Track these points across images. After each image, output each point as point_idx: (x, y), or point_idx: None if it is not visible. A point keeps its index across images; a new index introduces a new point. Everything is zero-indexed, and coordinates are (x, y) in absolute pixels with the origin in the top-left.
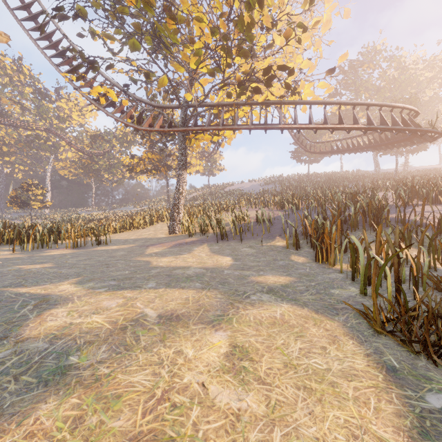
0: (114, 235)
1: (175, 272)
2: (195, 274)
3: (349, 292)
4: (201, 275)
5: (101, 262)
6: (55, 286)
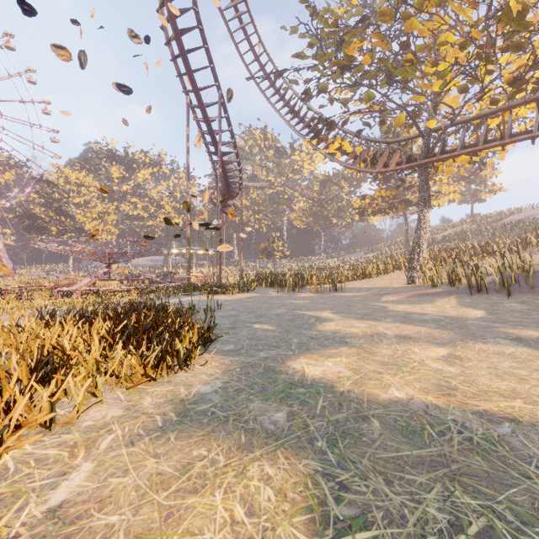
0: (346, 283)
1: (410, 316)
2: (432, 319)
3: None
4: (438, 320)
5: (343, 303)
6: (320, 313)
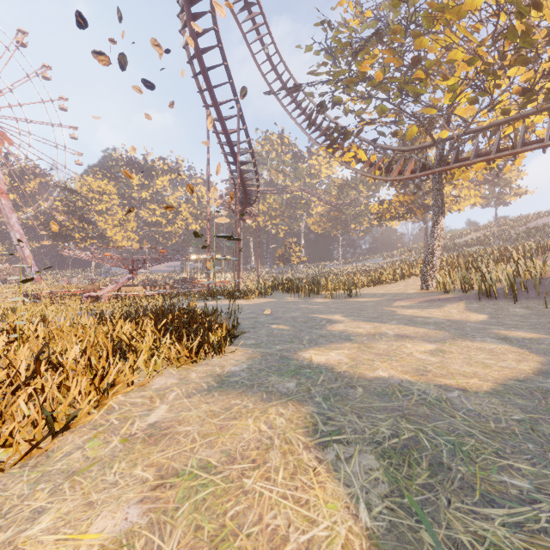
0: (362, 289)
1: (415, 319)
2: (434, 322)
3: None
4: (439, 323)
5: (355, 308)
6: (332, 316)
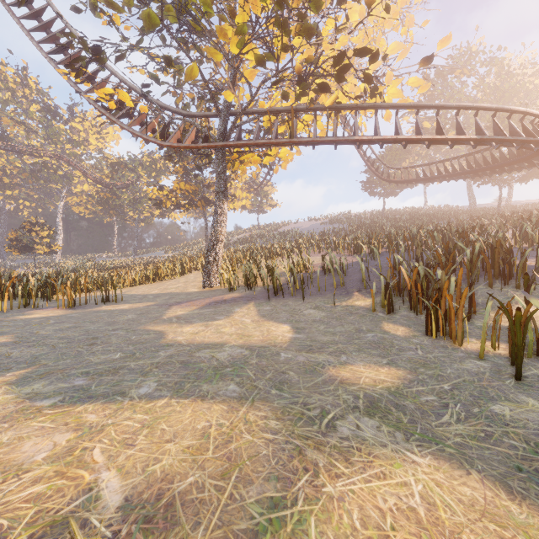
0: (132, 288)
1: (197, 355)
2: (231, 360)
3: (533, 412)
4: (241, 362)
5: (90, 333)
6: None
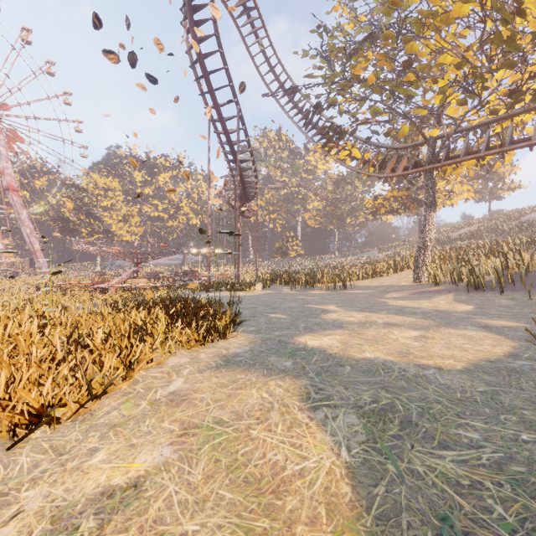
0: (357, 281)
1: (405, 309)
2: (422, 312)
3: None
4: (427, 313)
5: (349, 299)
6: (326, 307)
